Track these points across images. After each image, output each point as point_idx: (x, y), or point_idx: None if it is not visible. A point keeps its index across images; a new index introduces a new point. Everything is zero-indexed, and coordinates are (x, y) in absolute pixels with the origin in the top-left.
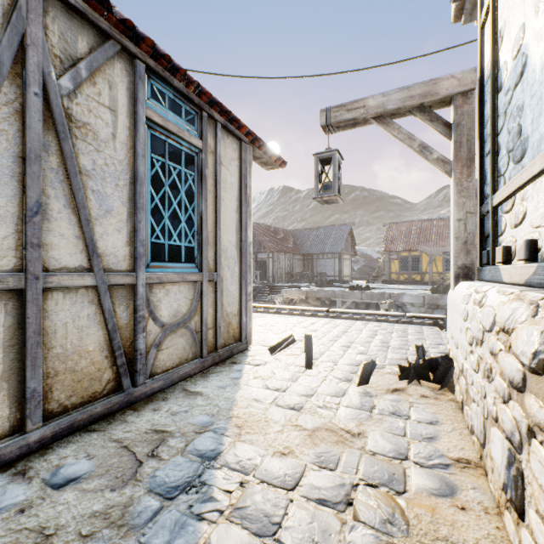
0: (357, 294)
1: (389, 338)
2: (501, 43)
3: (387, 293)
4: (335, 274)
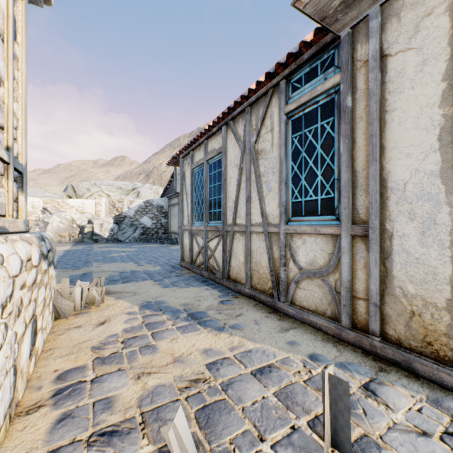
0: None
1: None
2: None
3: None
4: None
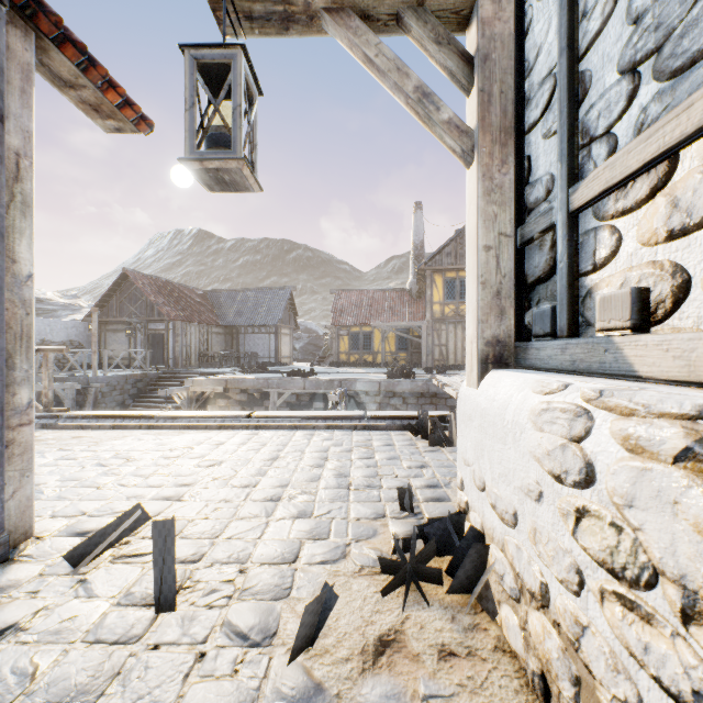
0: (299, 382)
1: (349, 464)
2: None
3: (337, 380)
4: (270, 354)
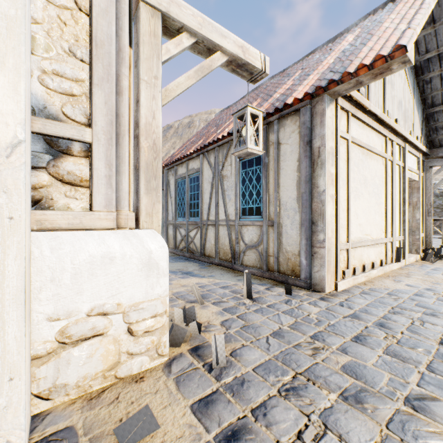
0: None
1: (408, 437)
2: None
3: None
4: None
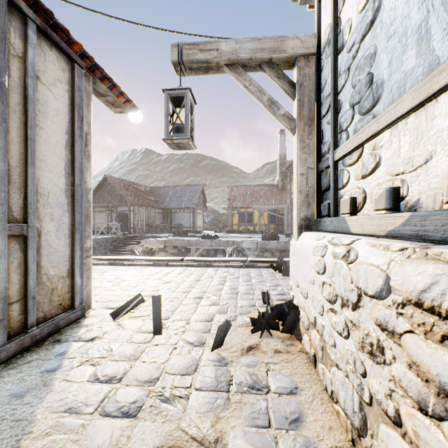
0: (208, 242)
1: (237, 284)
2: (344, 4)
3: (231, 241)
4: (190, 225)
